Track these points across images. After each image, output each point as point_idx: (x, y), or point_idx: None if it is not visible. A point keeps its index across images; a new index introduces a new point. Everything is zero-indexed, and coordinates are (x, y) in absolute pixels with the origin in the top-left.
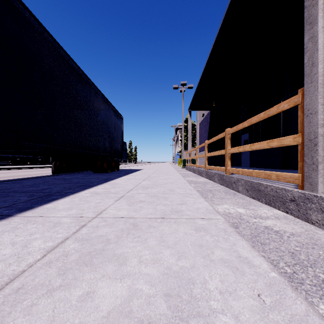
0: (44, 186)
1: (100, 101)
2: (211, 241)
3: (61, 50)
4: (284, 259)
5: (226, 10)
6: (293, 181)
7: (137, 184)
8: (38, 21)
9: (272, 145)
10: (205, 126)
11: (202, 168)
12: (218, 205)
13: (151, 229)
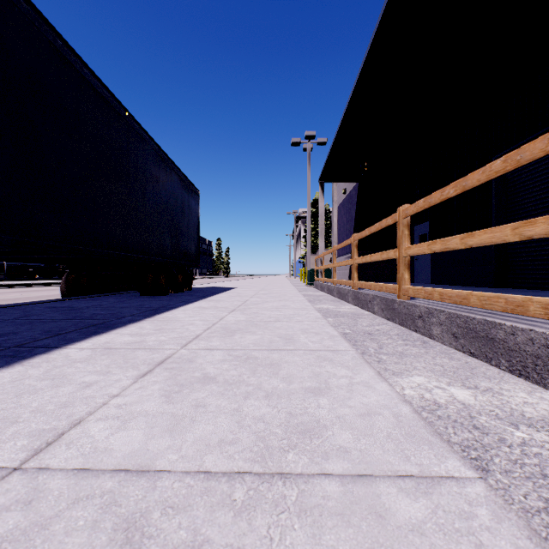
0: (7, 327)
1: (153, 157)
2: None
3: (55, 38)
4: None
5: None
6: None
7: (215, 322)
8: None
9: (531, 232)
10: (348, 210)
11: (346, 286)
12: (400, 375)
13: None
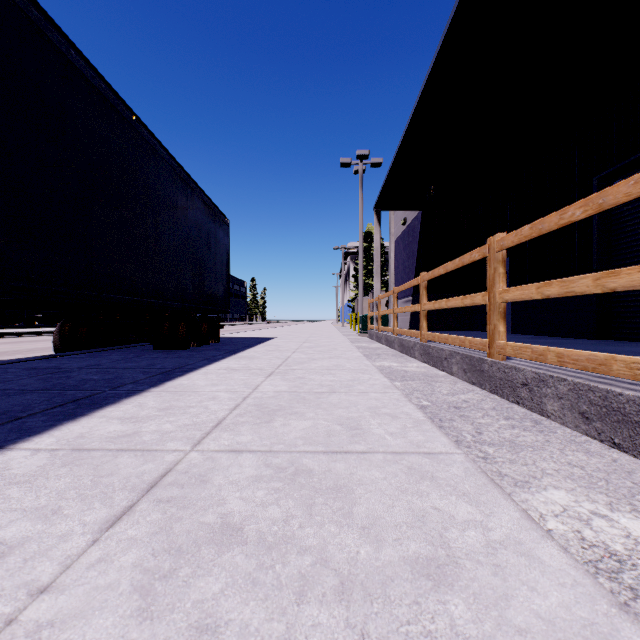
0: None
1: (169, 175)
2: None
3: (29, 5)
4: None
5: None
6: None
7: (246, 394)
8: None
9: None
10: (409, 244)
11: (411, 338)
12: (527, 488)
13: None
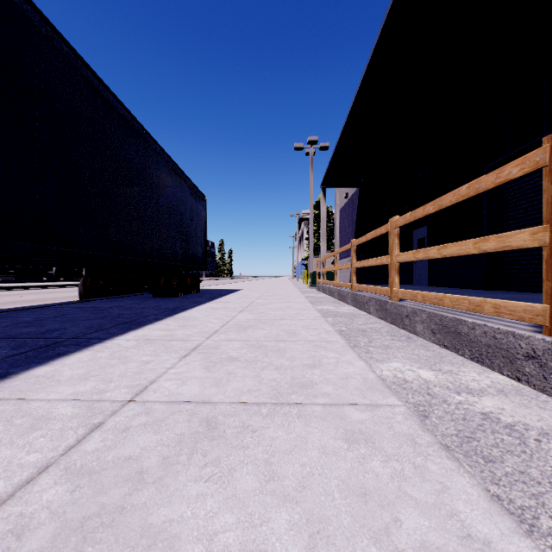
0: (54, 324)
1: (165, 169)
2: (386, 476)
3: (88, 72)
4: (547, 507)
5: (390, 2)
6: (531, 319)
7: (228, 320)
8: (41, 14)
9: (485, 247)
10: (350, 214)
11: (346, 289)
12: (382, 362)
13: (246, 436)
